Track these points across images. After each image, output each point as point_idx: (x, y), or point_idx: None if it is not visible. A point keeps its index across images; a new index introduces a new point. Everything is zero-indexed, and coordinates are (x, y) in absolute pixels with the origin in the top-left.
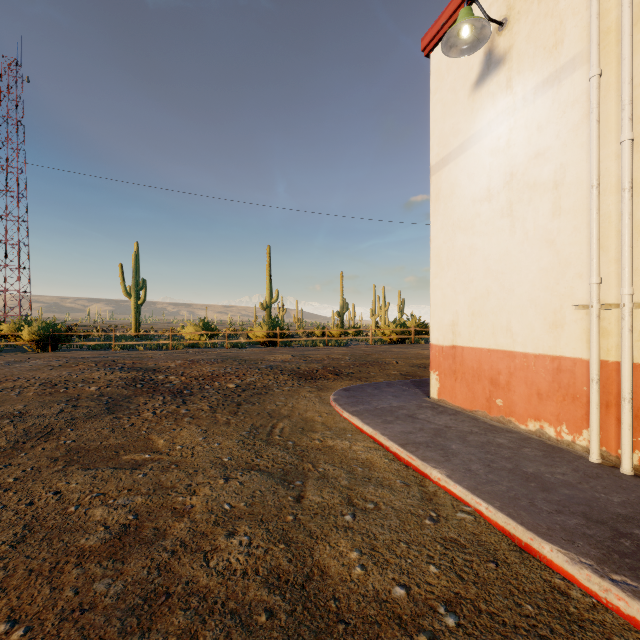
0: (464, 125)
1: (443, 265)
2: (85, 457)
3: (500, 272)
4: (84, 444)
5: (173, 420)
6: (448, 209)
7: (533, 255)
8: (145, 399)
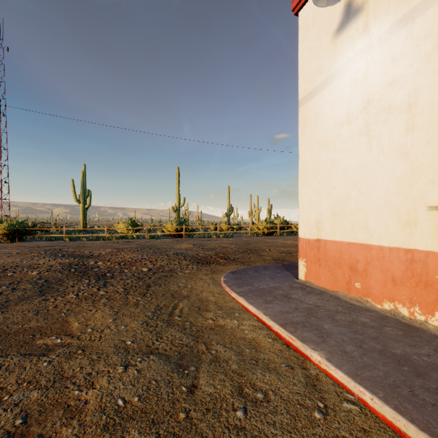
0: (327, 65)
1: (309, 176)
2: (2, 341)
3: (358, 180)
4: (7, 327)
5: (91, 302)
6: (313, 132)
7: (388, 165)
8: (74, 282)
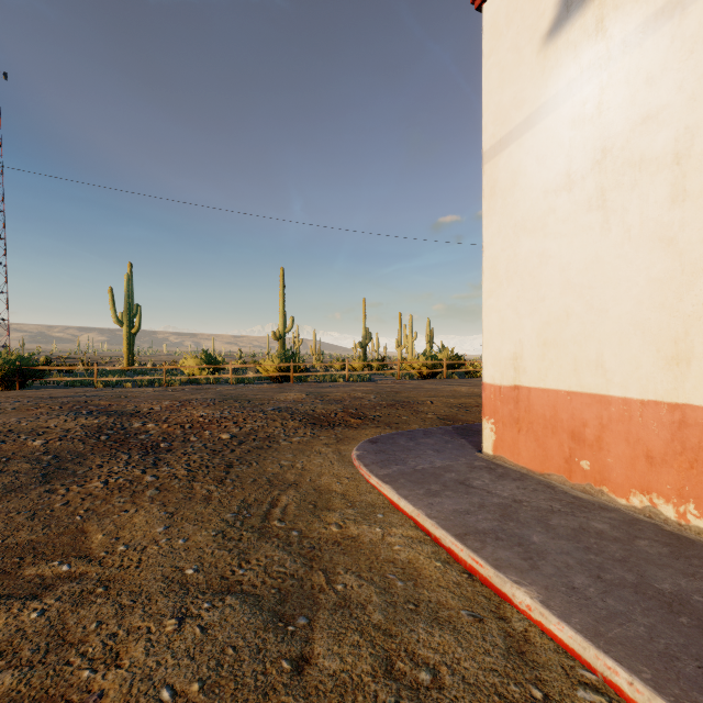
0: (531, 92)
1: (501, 280)
2: None
3: (586, 286)
4: None
5: (129, 495)
6: (508, 206)
7: (639, 260)
8: (103, 459)
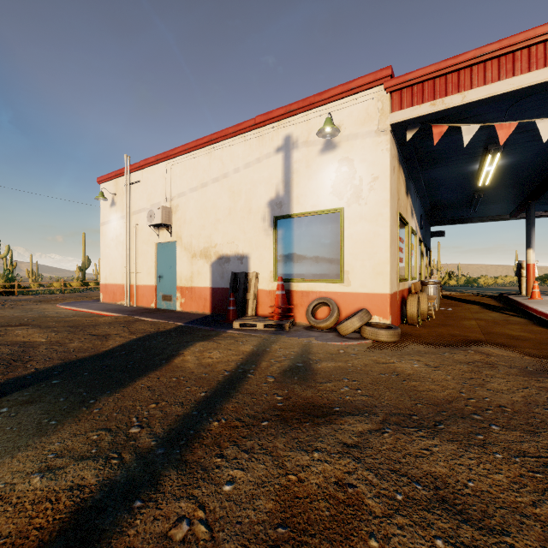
0: (108, 215)
1: (104, 257)
2: None
3: (115, 262)
4: None
5: None
6: (105, 239)
7: (120, 259)
8: None
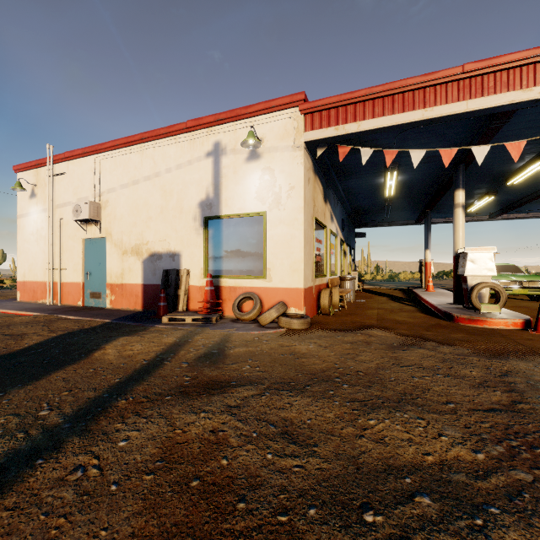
0: (27, 207)
1: (21, 252)
2: None
3: (36, 258)
4: None
5: None
6: (23, 233)
7: (42, 255)
8: None
